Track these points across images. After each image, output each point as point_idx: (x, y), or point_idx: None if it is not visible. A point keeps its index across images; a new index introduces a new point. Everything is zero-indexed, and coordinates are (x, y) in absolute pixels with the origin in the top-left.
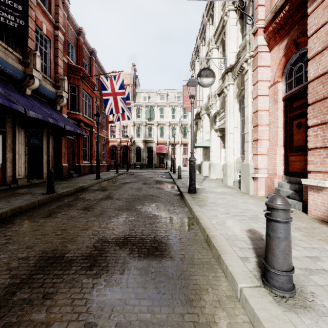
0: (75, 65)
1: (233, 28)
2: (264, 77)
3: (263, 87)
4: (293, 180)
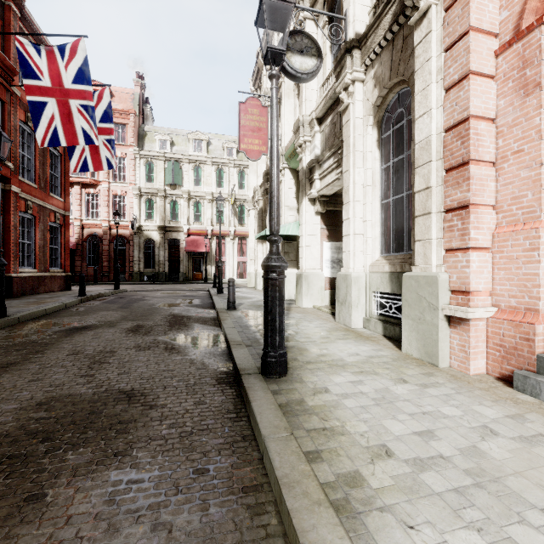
0: None
1: None
2: (485, 21)
3: (483, 49)
4: None
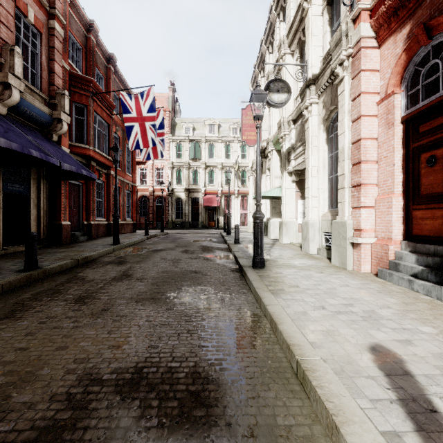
0: (82, 75)
1: (317, 20)
2: (371, 87)
3: (369, 102)
4: (421, 249)
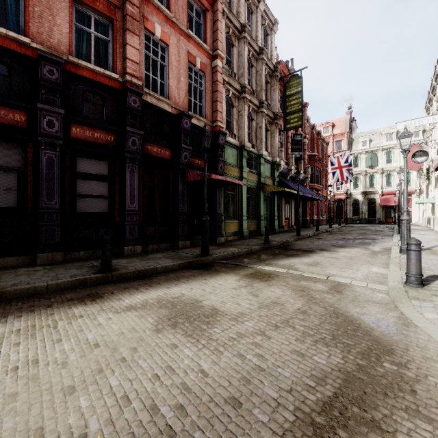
0: (312, 154)
1: None
2: None
3: None
4: None
